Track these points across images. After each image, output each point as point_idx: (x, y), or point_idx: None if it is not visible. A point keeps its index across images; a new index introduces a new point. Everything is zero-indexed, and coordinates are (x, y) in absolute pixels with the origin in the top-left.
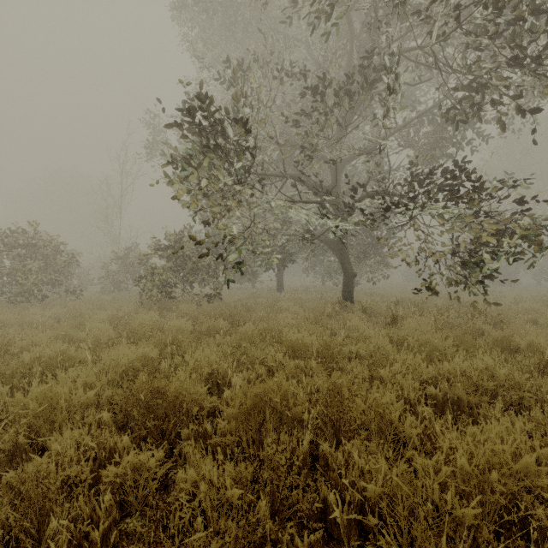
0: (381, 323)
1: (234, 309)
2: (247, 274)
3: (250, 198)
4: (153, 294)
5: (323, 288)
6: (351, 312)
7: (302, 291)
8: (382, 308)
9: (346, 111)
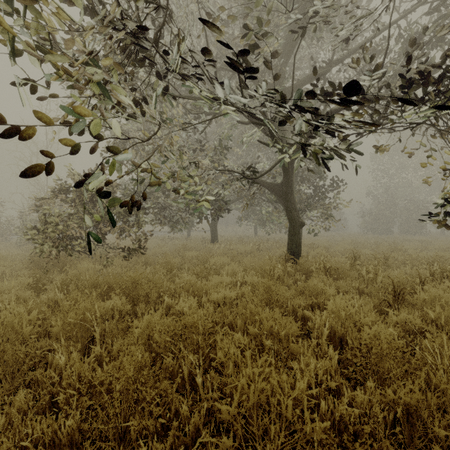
0: (353, 290)
1: (140, 276)
2: (180, 224)
3: (163, 97)
4: (44, 249)
5: (256, 238)
6: (318, 279)
7: (236, 241)
8: (347, 268)
9: (295, 22)
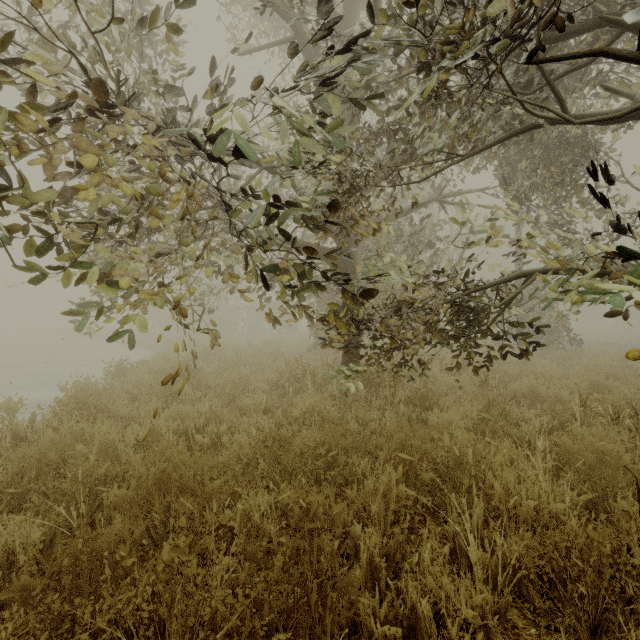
0: None
1: None
2: None
3: None
4: None
5: None
6: None
7: None
8: None
9: None
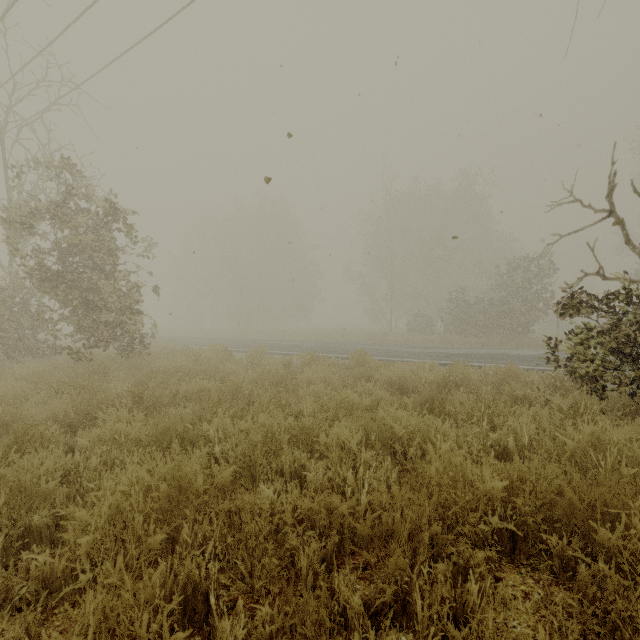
0: None
1: None
2: None
3: None
4: None
5: None
6: None
7: None
8: None
9: None
